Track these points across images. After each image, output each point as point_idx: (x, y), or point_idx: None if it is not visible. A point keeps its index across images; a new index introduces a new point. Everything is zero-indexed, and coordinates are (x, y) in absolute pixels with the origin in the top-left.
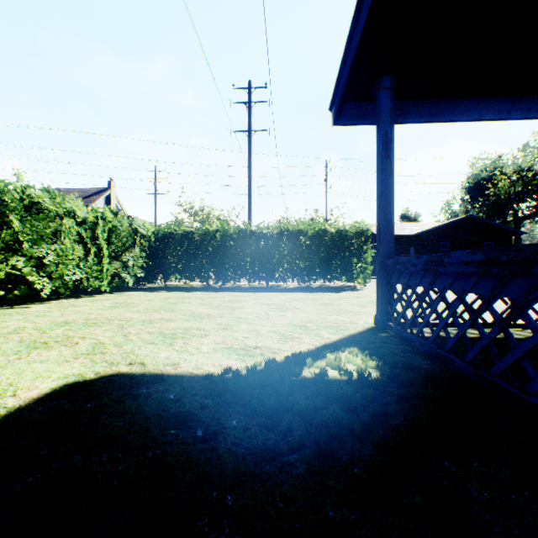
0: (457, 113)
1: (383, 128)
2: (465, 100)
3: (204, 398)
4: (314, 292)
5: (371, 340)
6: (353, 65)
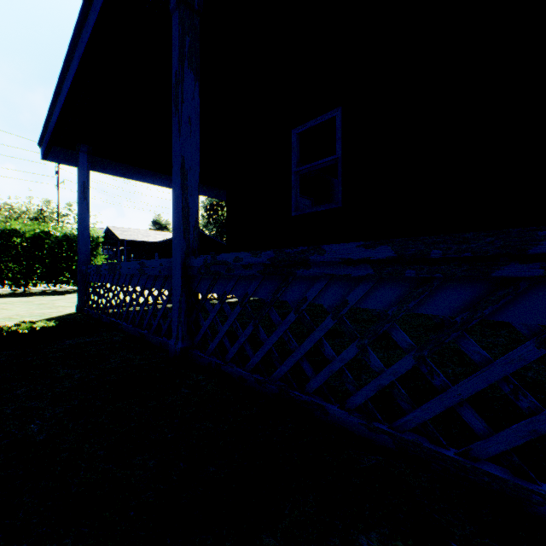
0: (140, 177)
1: (82, 178)
2: (145, 170)
3: None
4: (33, 296)
5: (66, 318)
6: (52, 138)
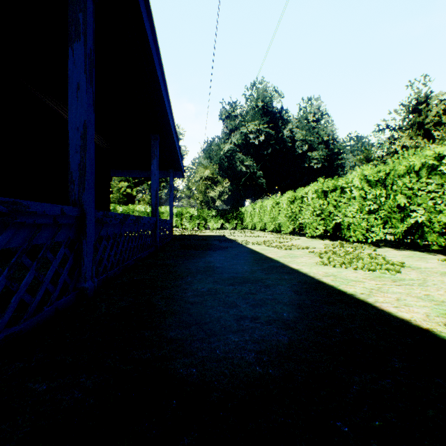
0: None
1: None
2: None
3: None
4: None
5: None
6: None
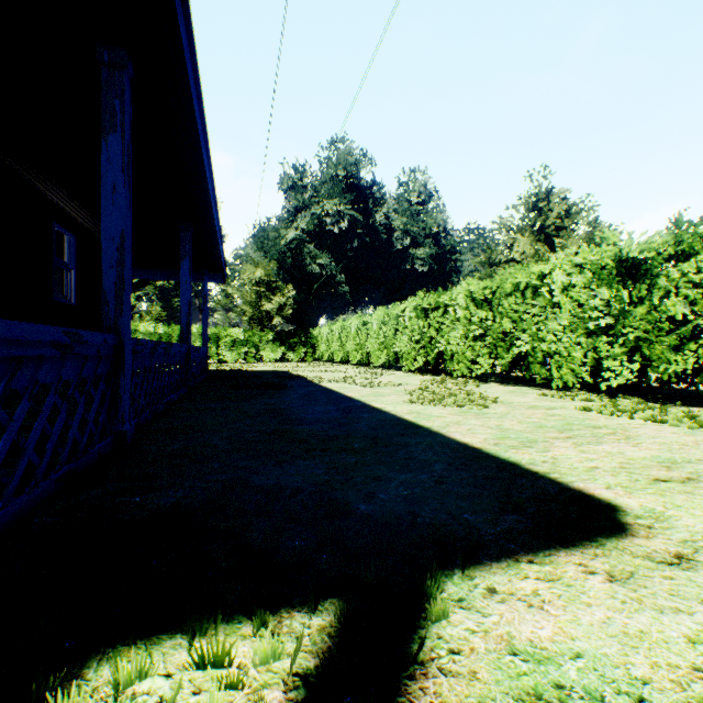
0: None
1: None
2: None
3: (426, 521)
4: None
5: None
6: None
